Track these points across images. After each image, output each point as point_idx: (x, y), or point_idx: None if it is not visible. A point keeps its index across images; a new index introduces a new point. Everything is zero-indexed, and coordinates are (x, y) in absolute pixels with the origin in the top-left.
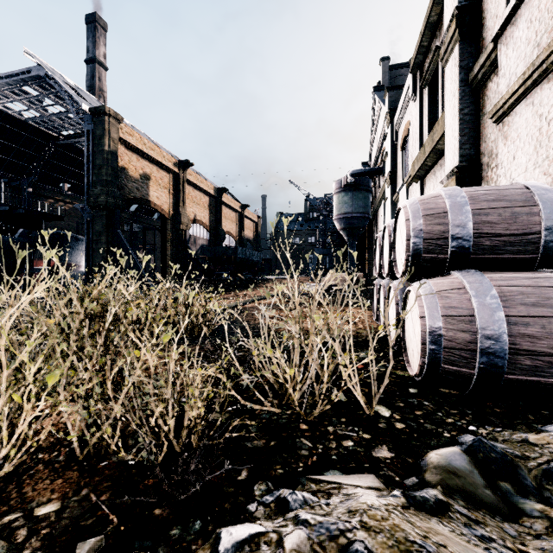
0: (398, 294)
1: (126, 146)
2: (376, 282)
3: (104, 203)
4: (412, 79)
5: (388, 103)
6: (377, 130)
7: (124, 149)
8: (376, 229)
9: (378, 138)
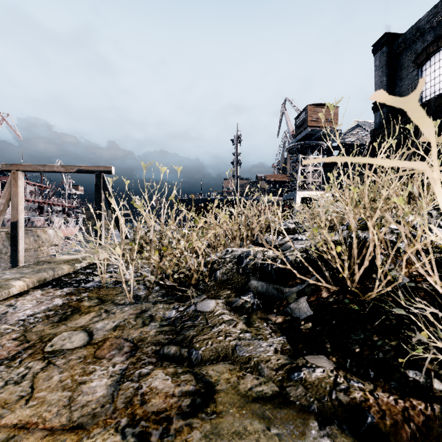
0: None
1: None
2: None
3: None
4: None
5: None
6: None
7: None
8: None
9: None
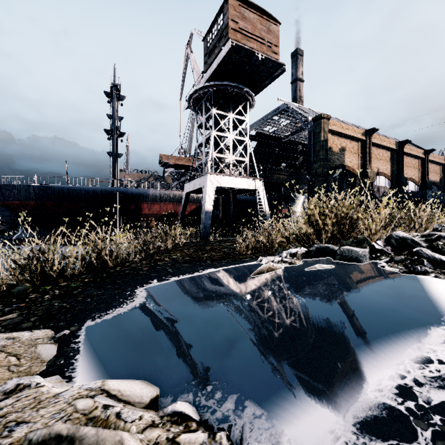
0: None
1: (331, 133)
2: None
3: (321, 172)
4: None
5: None
6: None
7: (330, 136)
8: None
9: None
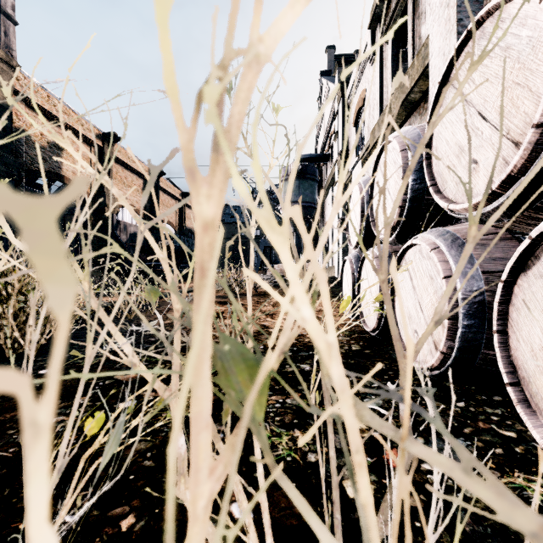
0: (449, 254)
1: (27, 103)
2: (349, 257)
3: None
4: (371, 36)
5: (338, 78)
6: (324, 116)
7: (24, 107)
8: (322, 219)
9: (326, 123)
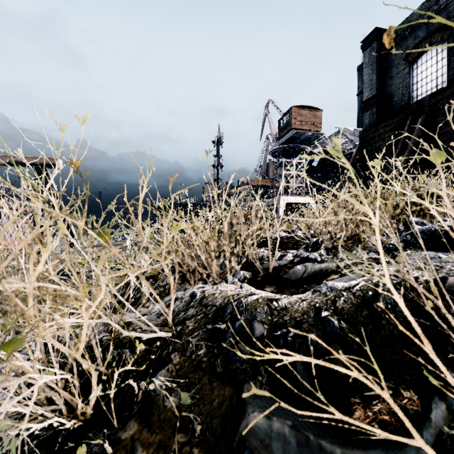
0: None
1: None
2: None
3: None
4: None
5: None
6: None
7: None
8: None
9: None
